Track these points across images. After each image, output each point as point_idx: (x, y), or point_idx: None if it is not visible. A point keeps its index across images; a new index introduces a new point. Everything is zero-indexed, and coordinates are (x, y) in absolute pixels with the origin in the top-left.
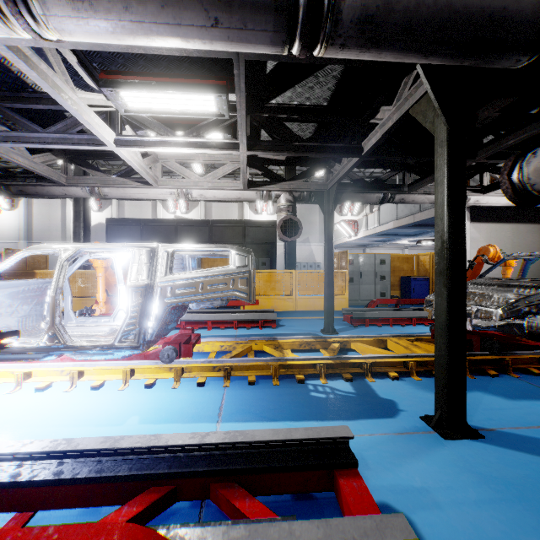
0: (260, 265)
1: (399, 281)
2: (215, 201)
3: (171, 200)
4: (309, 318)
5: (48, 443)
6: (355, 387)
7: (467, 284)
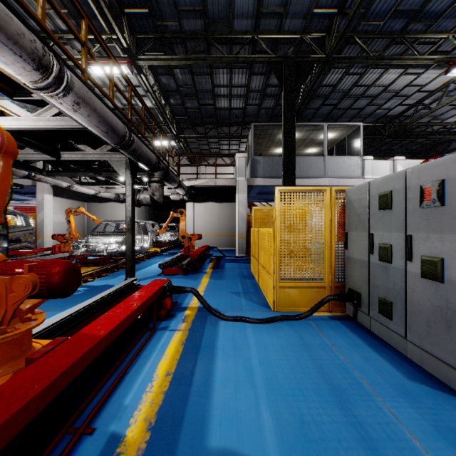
0: None
1: None
2: None
3: None
4: None
5: (73, 309)
6: (85, 287)
7: (88, 235)
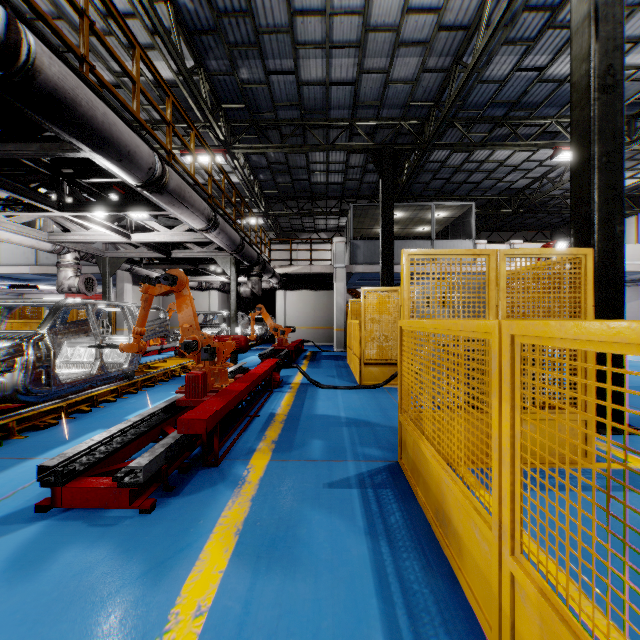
0: None
1: None
2: None
3: None
4: None
5: None
6: None
7: None
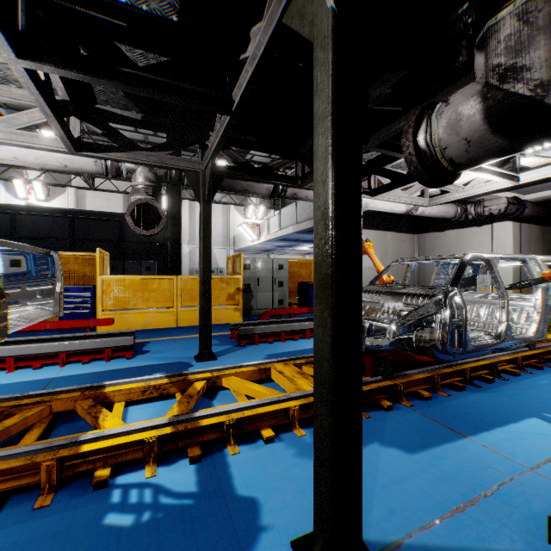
0: (143, 269)
1: (298, 287)
2: (91, 189)
3: (20, 181)
4: (189, 337)
5: None
6: (201, 476)
7: None
